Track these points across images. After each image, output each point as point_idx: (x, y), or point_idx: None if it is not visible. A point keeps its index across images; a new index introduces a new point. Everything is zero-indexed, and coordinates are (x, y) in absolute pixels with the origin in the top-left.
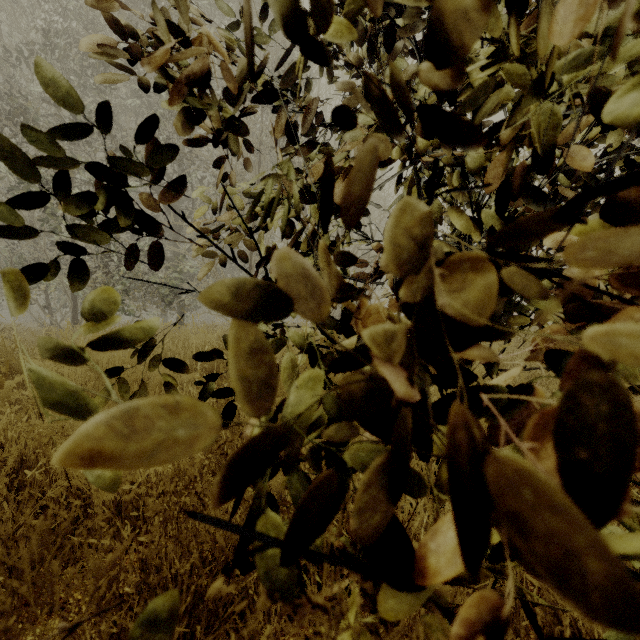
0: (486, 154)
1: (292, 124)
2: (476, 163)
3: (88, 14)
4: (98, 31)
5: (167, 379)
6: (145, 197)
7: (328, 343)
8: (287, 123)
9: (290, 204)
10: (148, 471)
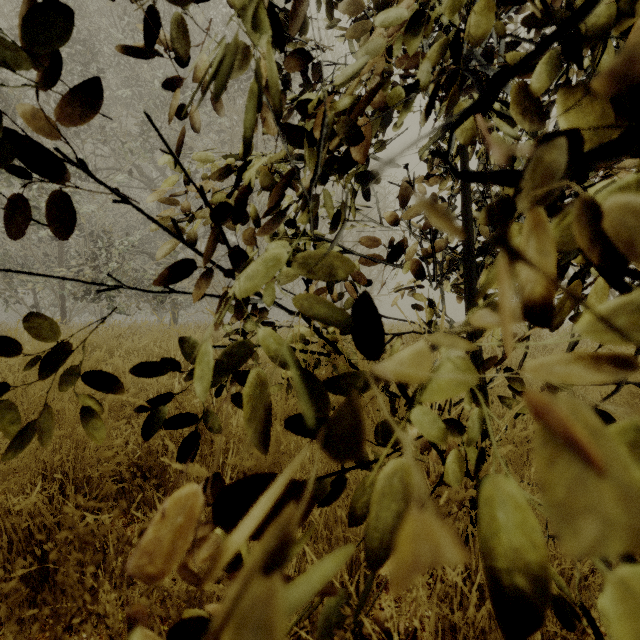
0: (627, 1)
1: (275, 11)
2: (608, 18)
3: (77, 1)
4: (86, 18)
5: (92, 402)
6: (33, 112)
7: (329, 347)
8: (267, 7)
9: (261, 90)
10: (86, 520)
